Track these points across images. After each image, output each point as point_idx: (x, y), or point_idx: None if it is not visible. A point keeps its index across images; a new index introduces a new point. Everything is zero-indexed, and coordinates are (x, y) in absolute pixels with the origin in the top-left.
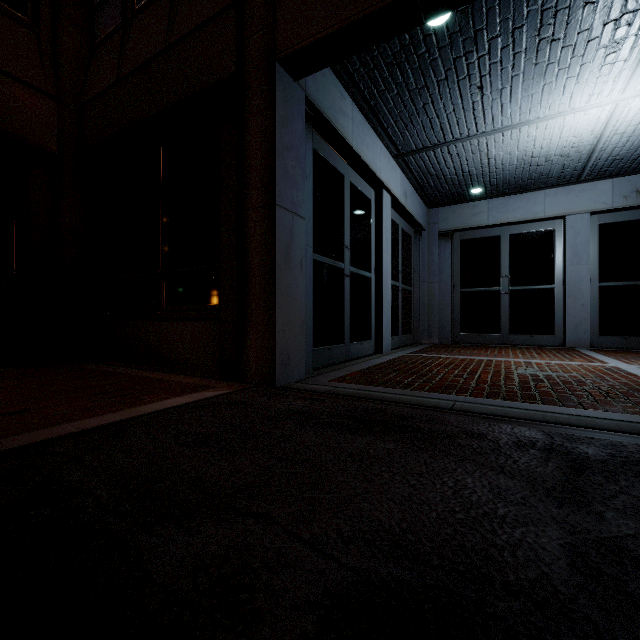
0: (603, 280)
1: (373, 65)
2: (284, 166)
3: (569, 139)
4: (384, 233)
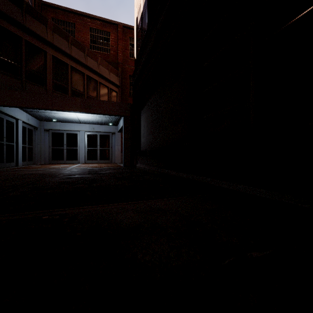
0: (88, 147)
1: None
2: None
3: (72, 117)
4: (19, 132)
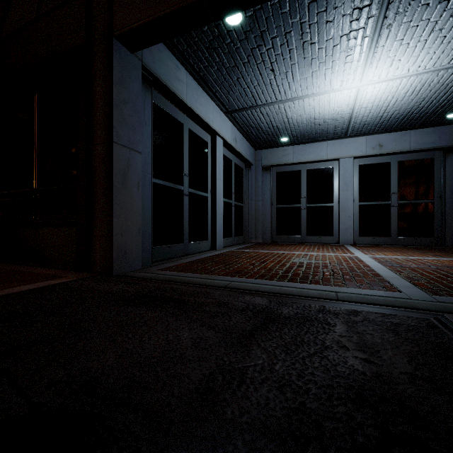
0: (361, 201)
1: (196, 47)
2: (121, 114)
3: (335, 109)
4: (217, 166)
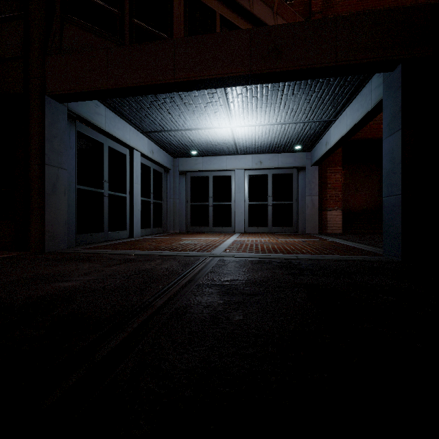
0: (250, 201)
1: None
2: (52, 145)
3: (222, 137)
4: (135, 173)
